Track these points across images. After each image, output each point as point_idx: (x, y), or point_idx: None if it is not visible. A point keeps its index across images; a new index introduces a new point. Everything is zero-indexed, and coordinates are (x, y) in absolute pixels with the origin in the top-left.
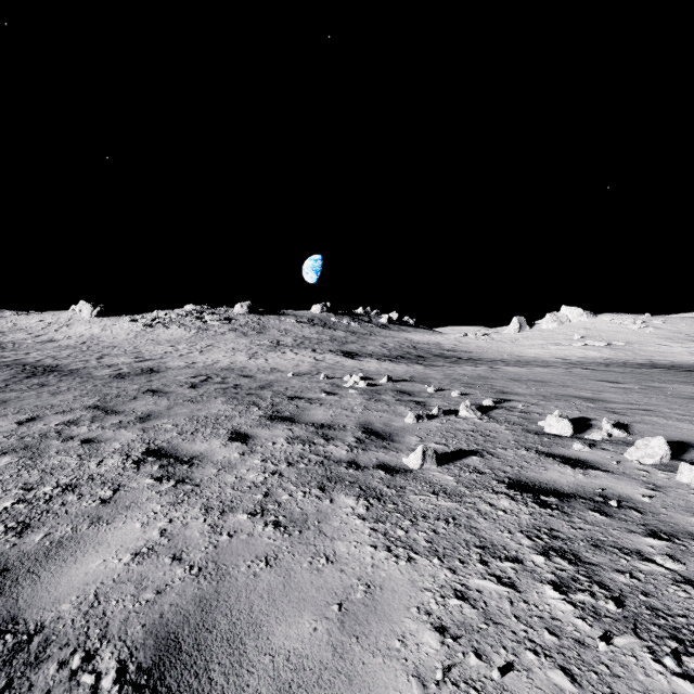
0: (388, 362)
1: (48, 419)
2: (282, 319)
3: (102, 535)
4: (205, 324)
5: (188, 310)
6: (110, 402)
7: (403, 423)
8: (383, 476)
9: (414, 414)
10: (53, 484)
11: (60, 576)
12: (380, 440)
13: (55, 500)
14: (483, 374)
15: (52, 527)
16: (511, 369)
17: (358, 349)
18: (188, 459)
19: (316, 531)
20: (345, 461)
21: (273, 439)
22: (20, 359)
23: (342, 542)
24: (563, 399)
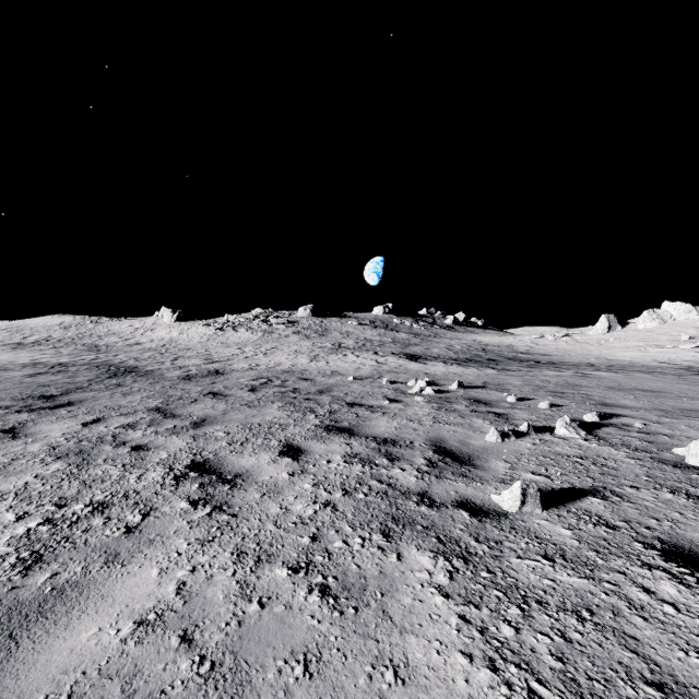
0: (456, 366)
1: (111, 420)
2: (344, 321)
3: (111, 583)
4: (270, 327)
5: (255, 314)
6: (171, 405)
7: (484, 441)
8: (467, 521)
9: (498, 431)
10: (87, 500)
11: (40, 650)
12: (457, 464)
13: (80, 523)
14: (571, 381)
15: (63, 564)
16: (604, 375)
17: (422, 352)
18: (231, 477)
19: (378, 612)
20: (414, 492)
21: (328, 456)
22: (108, 360)
23: (417, 639)
24: (694, 416)
